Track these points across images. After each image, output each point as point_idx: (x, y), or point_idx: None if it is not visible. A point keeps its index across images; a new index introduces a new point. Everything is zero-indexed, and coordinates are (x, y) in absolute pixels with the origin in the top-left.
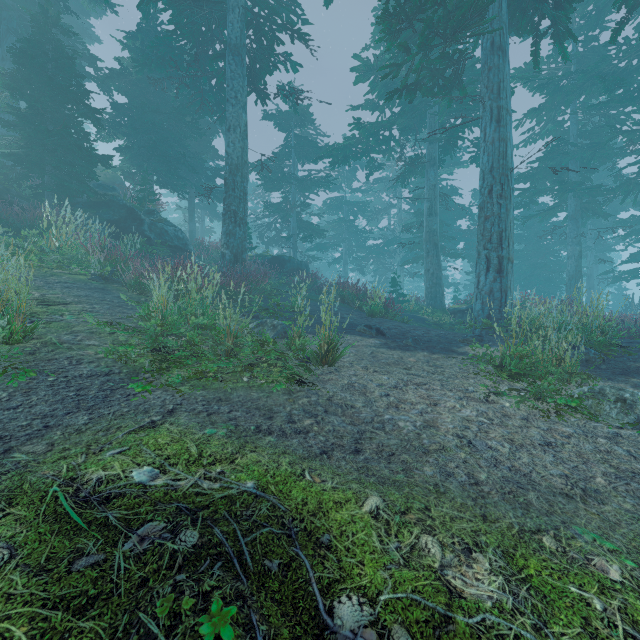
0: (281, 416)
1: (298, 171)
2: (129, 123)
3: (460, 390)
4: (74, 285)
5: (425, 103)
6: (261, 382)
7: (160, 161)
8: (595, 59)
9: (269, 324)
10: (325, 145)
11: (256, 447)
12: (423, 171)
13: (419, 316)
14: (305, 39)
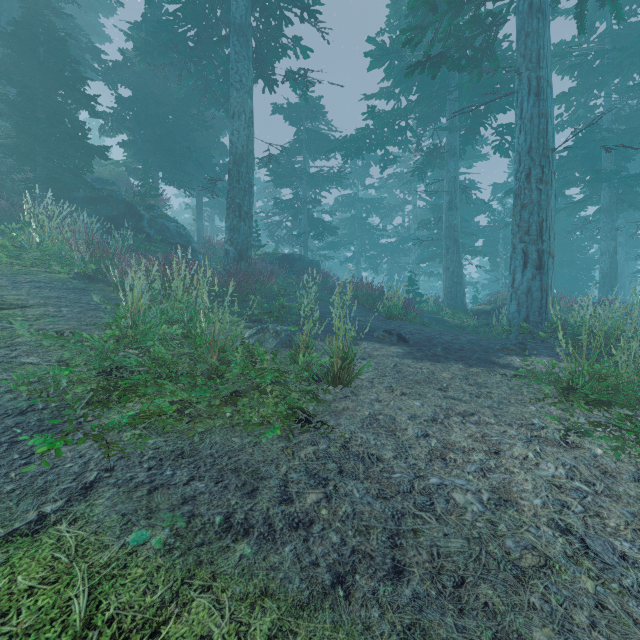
0: (270, 487)
1: (309, 167)
2: (133, 116)
3: (523, 425)
4: (48, 285)
5: (444, 89)
6: (250, 416)
7: (165, 156)
8: (632, 37)
9: (271, 330)
10: (337, 139)
11: (214, 577)
12: (442, 163)
13: (439, 317)
14: (316, 17)
